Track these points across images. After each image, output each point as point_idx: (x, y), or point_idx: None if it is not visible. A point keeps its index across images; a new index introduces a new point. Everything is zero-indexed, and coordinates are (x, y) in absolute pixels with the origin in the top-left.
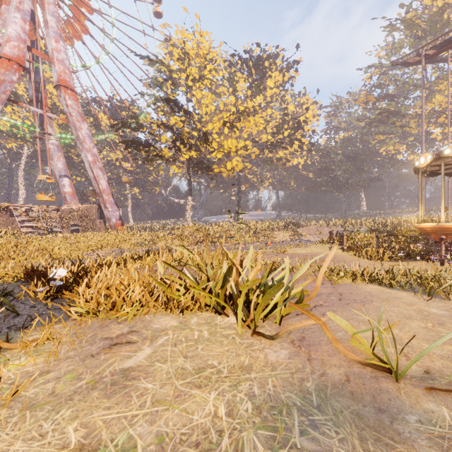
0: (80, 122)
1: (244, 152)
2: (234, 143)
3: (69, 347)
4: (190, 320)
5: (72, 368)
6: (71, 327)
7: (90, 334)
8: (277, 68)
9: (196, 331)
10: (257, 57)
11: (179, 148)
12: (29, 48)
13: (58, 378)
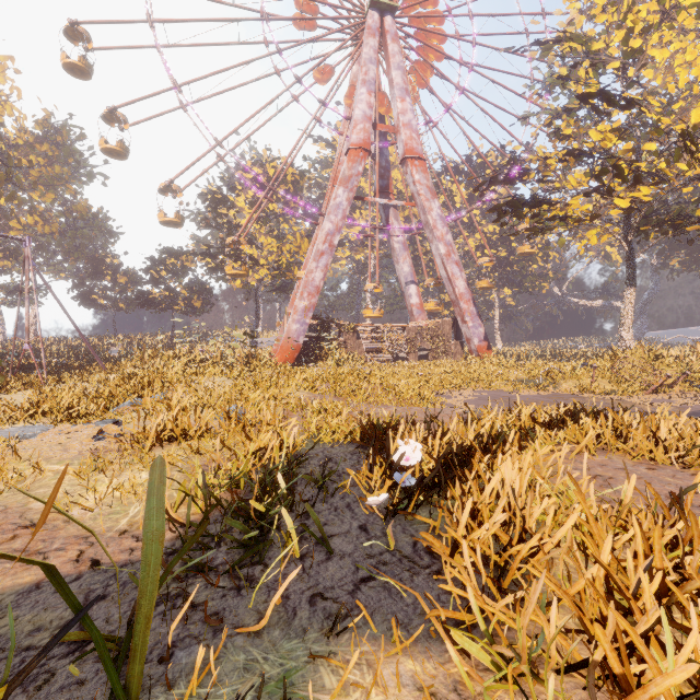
0: (430, 201)
1: None
2: None
3: None
4: None
5: None
6: None
7: None
8: None
9: None
10: None
11: (610, 188)
12: (374, 126)
13: None
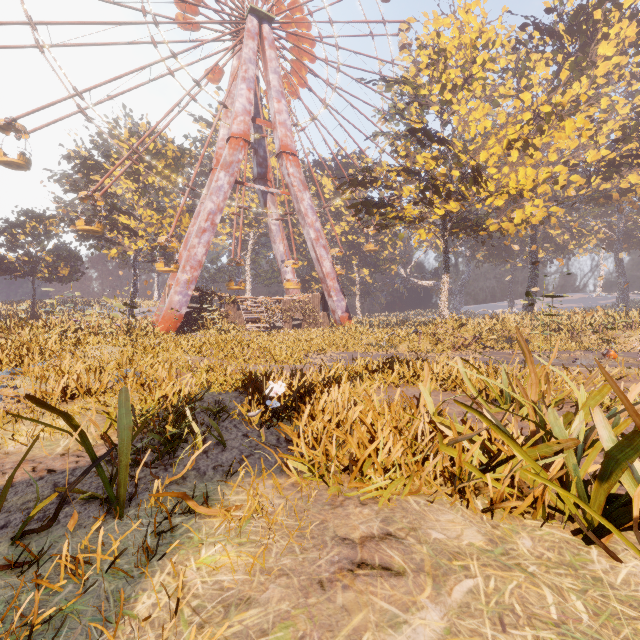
0: (302, 192)
1: (549, 189)
2: (531, 173)
3: (284, 540)
4: (513, 541)
5: (286, 608)
6: (288, 490)
7: (315, 517)
8: (622, 14)
9: (546, 588)
10: (575, 11)
11: (430, 201)
12: (253, 119)
13: (263, 631)
